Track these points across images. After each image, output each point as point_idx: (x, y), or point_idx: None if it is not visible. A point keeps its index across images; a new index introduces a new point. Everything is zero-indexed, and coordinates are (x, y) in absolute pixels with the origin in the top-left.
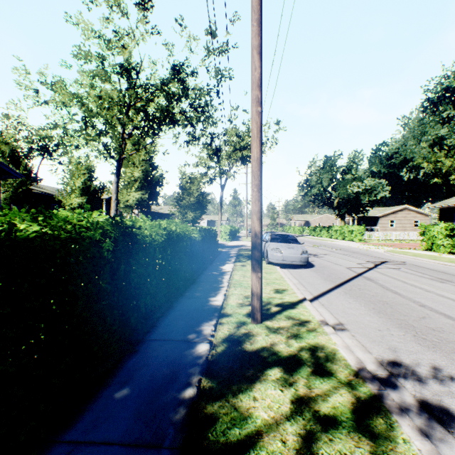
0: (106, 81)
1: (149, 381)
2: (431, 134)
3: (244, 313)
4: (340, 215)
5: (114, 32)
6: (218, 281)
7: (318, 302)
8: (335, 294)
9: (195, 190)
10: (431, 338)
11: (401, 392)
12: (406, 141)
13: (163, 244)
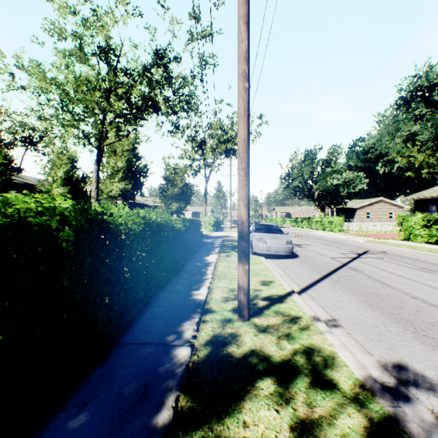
0: (85, 64)
1: (115, 401)
2: (405, 131)
3: (229, 309)
4: (321, 206)
5: (92, 10)
6: (202, 273)
7: (306, 294)
8: (323, 286)
9: (180, 181)
10: (432, 334)
11: (416, 406)
12: (381, 136)
13: (142, 234)
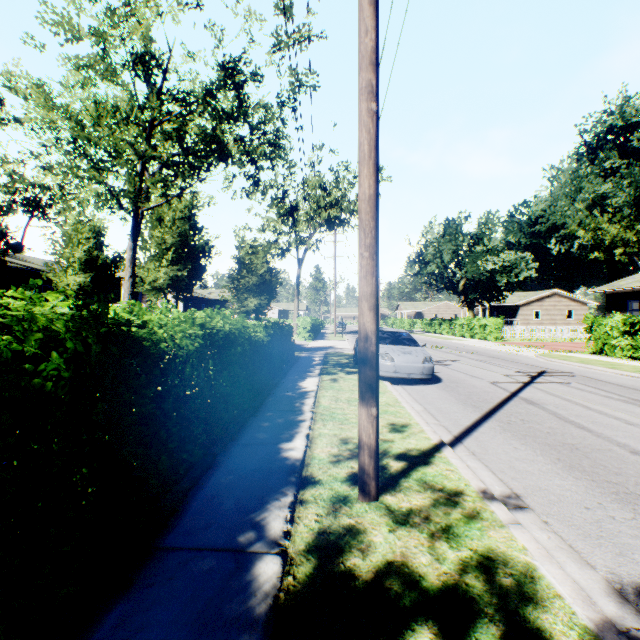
0: (112, 82)
1: None
2: (589, 191)
3: (343, 478)
4: (468, 302)
5: None
6: (296, 410)
7: (463, 448)
8: (488, 432)
9: (260, 265)
10: None
11: None
12: (555, 200)
13: (199, 352)
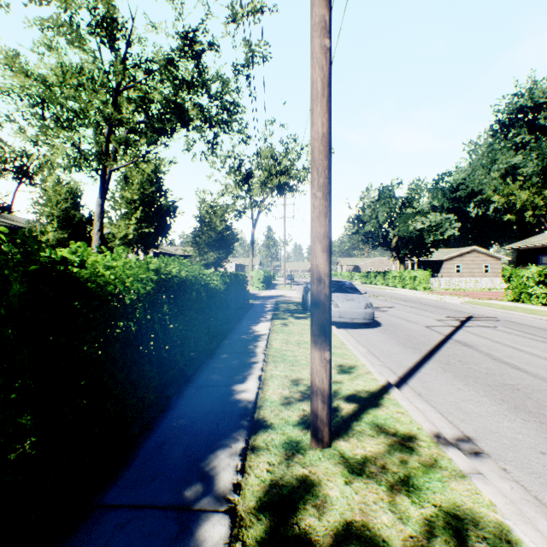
0: (79, 49)
1: None
2: (503, 163)
3: (295, 421)
4: (399, 257)
5: None
6: (249, 352)
7: (409, 389)
8: (430, 372)
9: (219, 223)
10: None
11: None
12: (474, 170)
13: (153, 296)
